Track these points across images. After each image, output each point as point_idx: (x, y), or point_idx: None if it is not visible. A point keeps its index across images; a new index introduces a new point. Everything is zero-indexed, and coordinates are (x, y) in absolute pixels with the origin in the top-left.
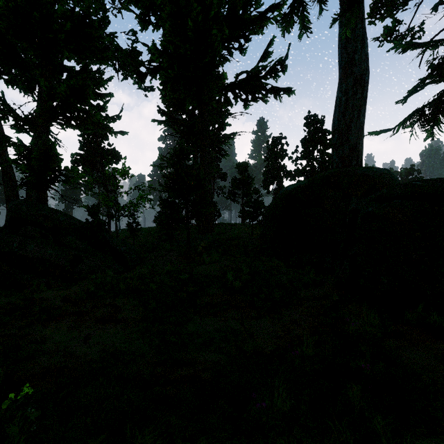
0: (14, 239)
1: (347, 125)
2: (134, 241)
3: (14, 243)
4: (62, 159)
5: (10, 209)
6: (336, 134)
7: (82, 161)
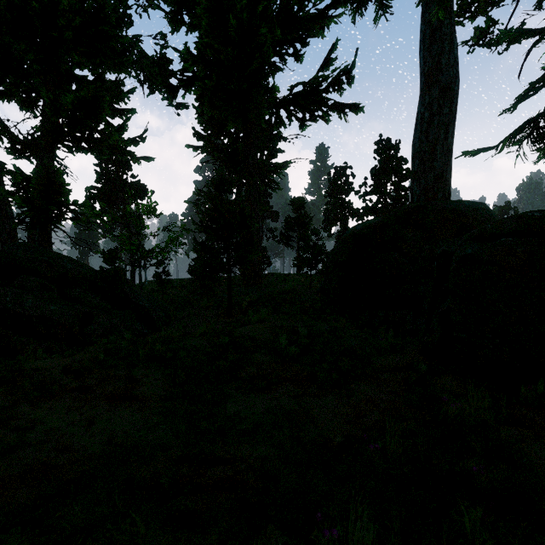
0: (7, 292)
1: (432, 148)
2: (164, 296)
3: (8, 296)
4: (69, 190)
5: (3, 253)
6: (417, 160)
7: (99, 197)
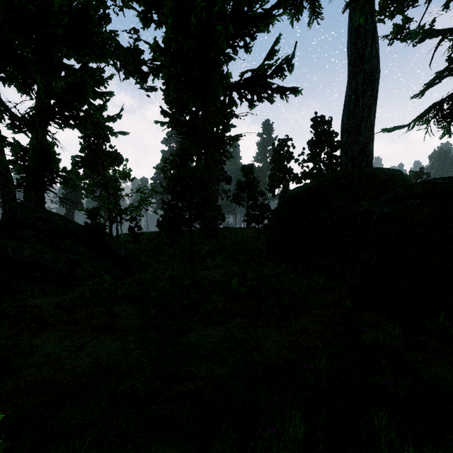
0: (8, 243)
1: (357, 125)
2: (136, 246)
3: (9, 247)
4: (59, 159)
5: (5, 211)
6: (345, 134)
7: (82, 164)
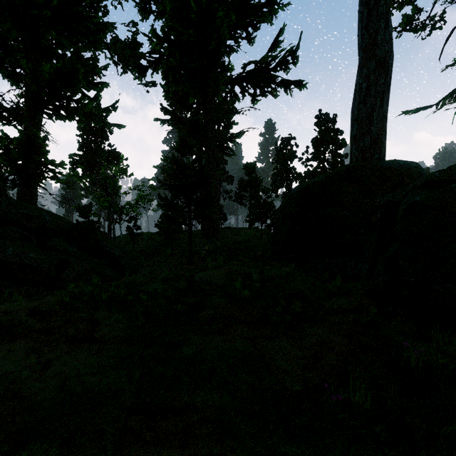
0: None
1: (369, 115)
2: (135, 247)
3: None
4: (48, 151)
5: None
6: (355, 125)
7: (80, 163)
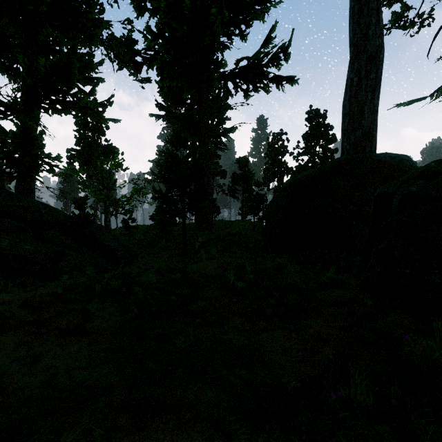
0: None
1: (360, 109)
2: (131, 239)
3: None
4: (44, 144)
5: None
6: (346, 119)
7: (77, 157)
